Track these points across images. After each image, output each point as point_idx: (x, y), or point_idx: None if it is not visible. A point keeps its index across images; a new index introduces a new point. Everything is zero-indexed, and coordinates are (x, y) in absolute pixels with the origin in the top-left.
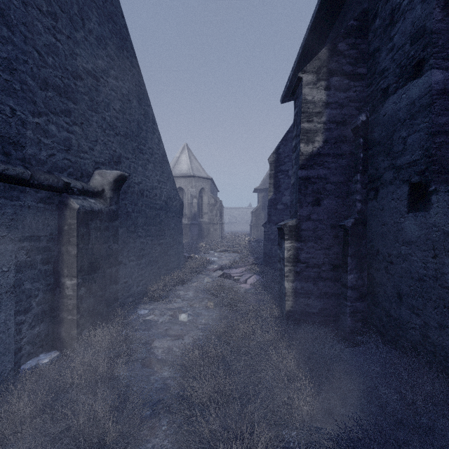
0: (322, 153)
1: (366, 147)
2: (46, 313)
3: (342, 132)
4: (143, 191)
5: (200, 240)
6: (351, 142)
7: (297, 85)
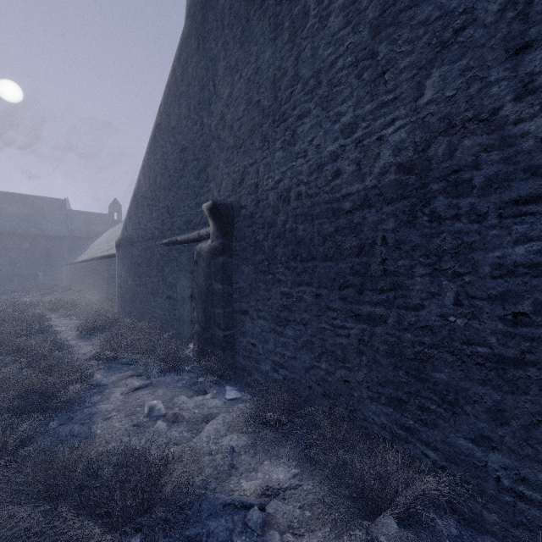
0: None
1: None
2: None
3: None
4: (289, 191)
5: None
6: None
7: None
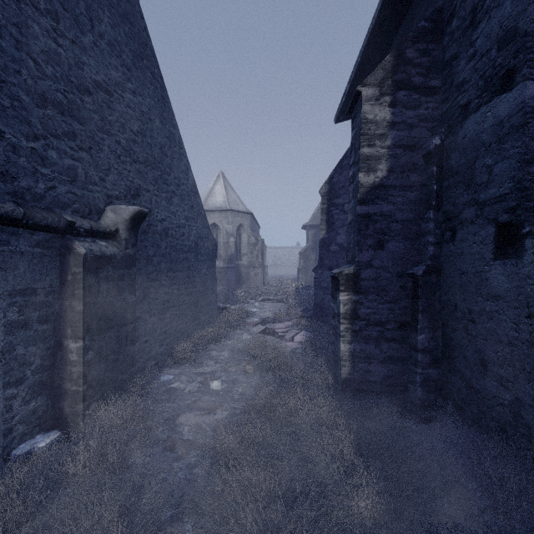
0: (386, 185)
1: (441, 177)
2: (45, 383)
3: (410, 158)
4: (167, 230)
5: (239, 286)
6: (422, 170)
7: (356, 101)
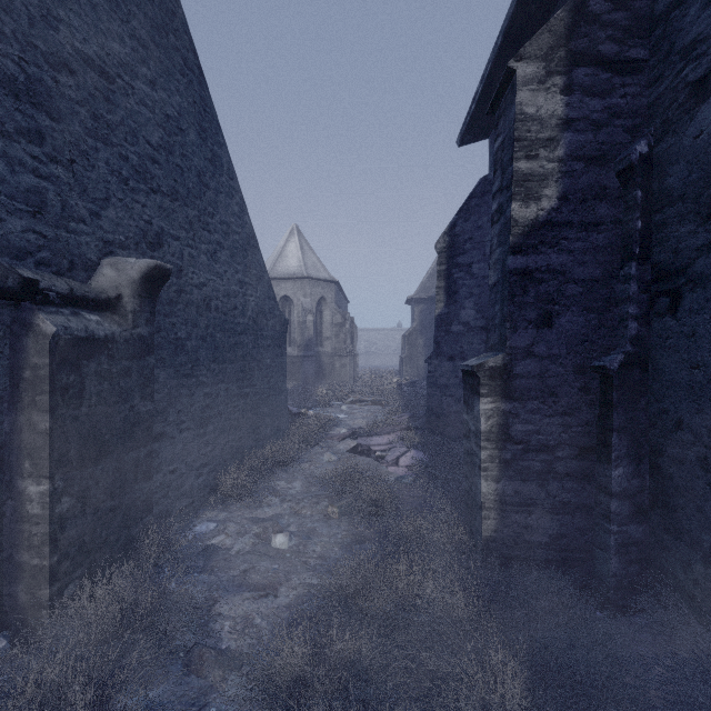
0: (556, 222)
1: (648, 208)
2: None
3: (596, 178)
4: (210, 299)
5: (319, 382)
6: (617, 198)
7: (504, 87)
